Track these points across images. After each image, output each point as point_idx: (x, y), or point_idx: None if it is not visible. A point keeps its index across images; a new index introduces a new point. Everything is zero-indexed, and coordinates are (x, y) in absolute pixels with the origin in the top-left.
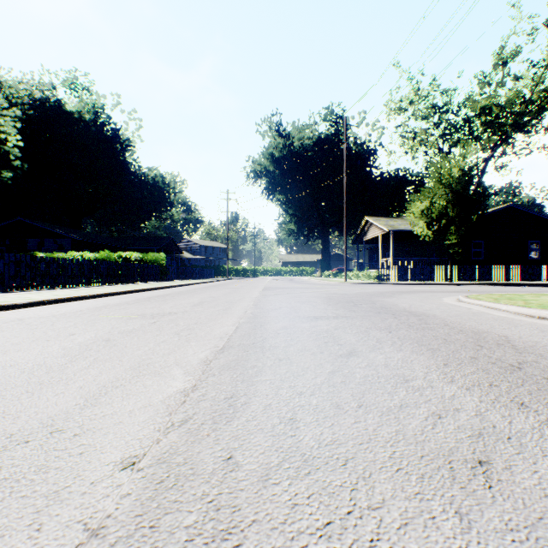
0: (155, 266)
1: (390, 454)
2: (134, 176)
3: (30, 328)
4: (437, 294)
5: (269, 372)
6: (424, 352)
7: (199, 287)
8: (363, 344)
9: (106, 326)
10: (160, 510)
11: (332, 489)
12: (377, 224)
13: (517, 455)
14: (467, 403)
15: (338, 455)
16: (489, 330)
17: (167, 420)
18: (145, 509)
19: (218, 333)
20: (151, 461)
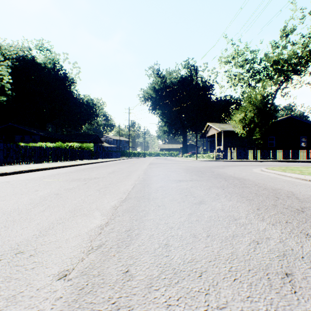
0: (87, 151)
1: (229, 268)
2: (75, 100)
3: (12, 187)
4: (249, 167)
5: (152, 214)
6: (244, 201)
7: (113, 163)
8: (208, 196)
9: (57, 186)
10: (80, 310)
11: (193, 294)
12: (214, 127)
13: (309, 269)
14: (274, 234)
15: (196, 270)
16: (281, 188)
17: (89, 245)
18: (71, 309)
19: (122, 190)
20: (77, 274)
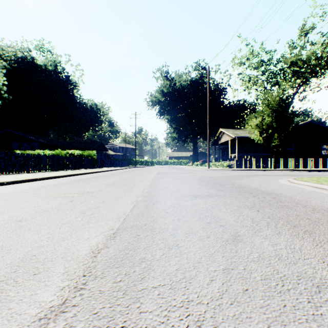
0: (89, 159)
1: None
2: (78, 104)
3: None
4: (272, 177)
5: (157, 272)
6: (303, 236)
7: (116, 172)
8: (242, 225)
9: (31, 205)
10: None
11: None
12: (227, 133)
13: None
14: None
15: None
16: None
17: None
18: None
19: (117, 212)
20: None
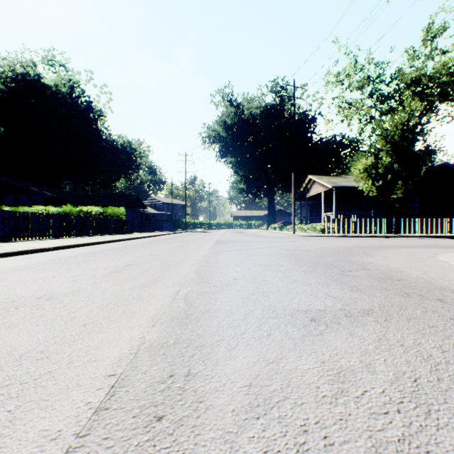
0: (114, 220)
1: None
2: (105, 142)
3: None
4: (416, 251)
5: None
6: None
7: (151, 240)
8: None
9: None
10: None
11: None
12: (320, 182)
13: None
14: None
15: None
16: None
17: None
18: None
19: None
20: None
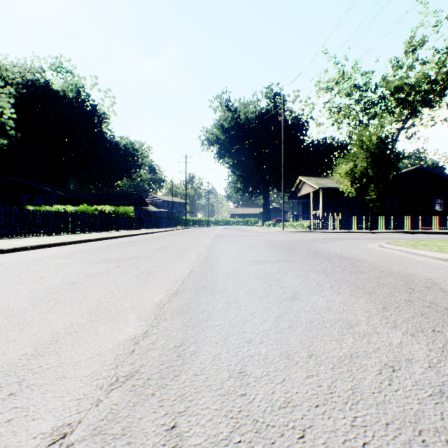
0: (125, 217)
1: (351, 421)
2: (108, 144)
3: (7, 271)
4: (361, 241)
5: (218, 317)
6: (361, 295)
7: (162, 234)
8: (304, 287)
9: (75, 270)
10: None
11: None
12: (309, 183)
13: None
14: (417, 352)
15: (294, 423)
16: (414, 274)
17: (112, 375)
18: None
19: (174, 276)
20: (84, 433)
